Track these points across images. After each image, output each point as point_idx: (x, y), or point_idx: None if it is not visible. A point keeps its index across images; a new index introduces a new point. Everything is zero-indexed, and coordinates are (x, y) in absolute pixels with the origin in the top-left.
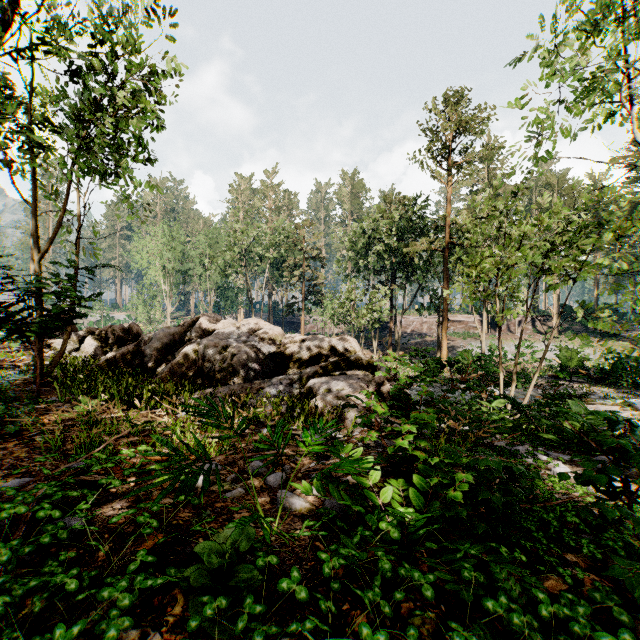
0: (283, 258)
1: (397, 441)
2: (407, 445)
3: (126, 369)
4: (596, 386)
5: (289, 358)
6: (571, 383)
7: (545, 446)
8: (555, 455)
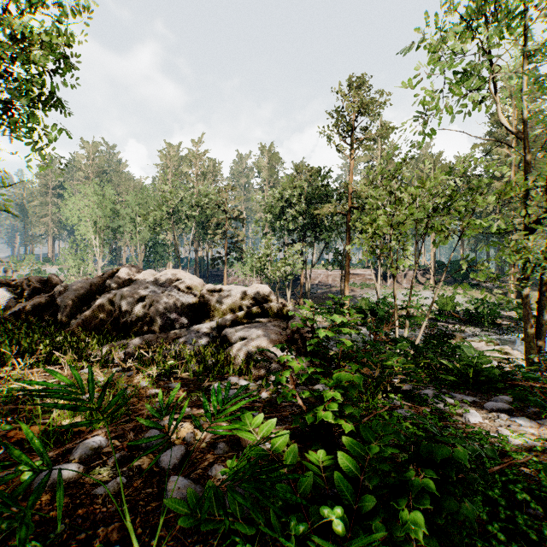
0: (208, 218)
1: (318, 412)
2: (331, 419)
3: (36, 321)
4: (466, 326)
5: (207, 307)
6: (446, 324)
7: (447, 387)
8: (459, 397)
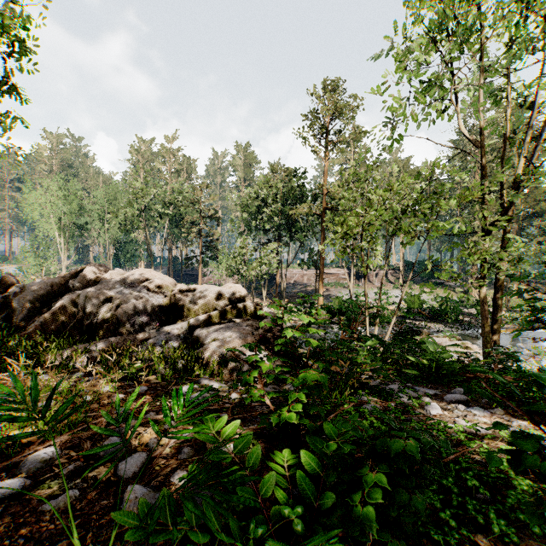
0: (182, 216)
1: (281, 412)
2: (294, 418)
3: None
4: (431, 323)
5: (179, 307)
6: (414, 321)
7: (412, 381)
8: (422, 390)
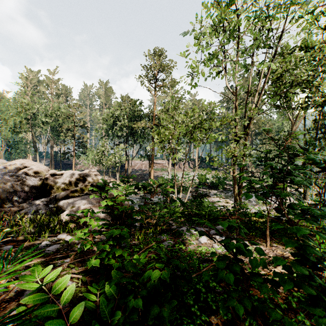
0: (61, 125)
1: (90, 258)
2: (98, 261)
3: None
4: (211, 190)
5: (50, 186)
6: (202, 189)
7: (195, 224)
8: (199, 229)
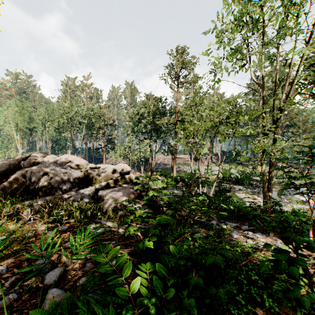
0: (93, 124)
1: (144, 240)
2: (151, 244)
3: None
4: (236, 185)
5: (90, 178)
6: (226, 184)
7: (224, 219)
8: (229, 224)
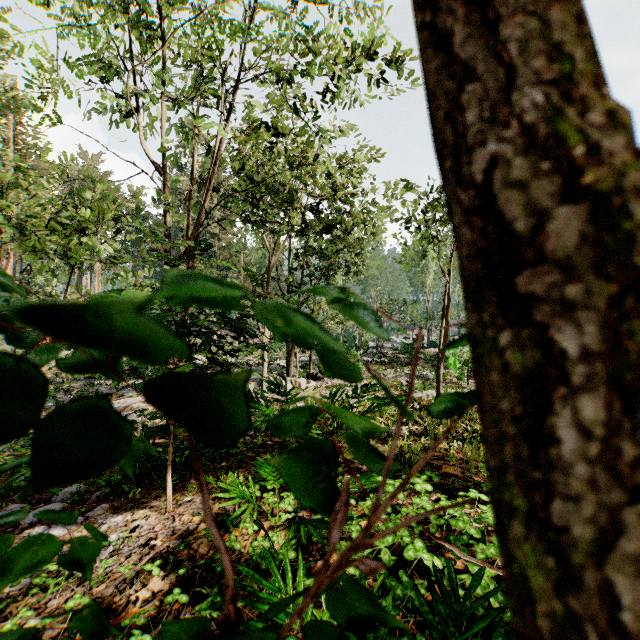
0: None
1: None
2: None
3: None
4: (129, 380)
5: None
6: (107, 381)
7: None
8: None
